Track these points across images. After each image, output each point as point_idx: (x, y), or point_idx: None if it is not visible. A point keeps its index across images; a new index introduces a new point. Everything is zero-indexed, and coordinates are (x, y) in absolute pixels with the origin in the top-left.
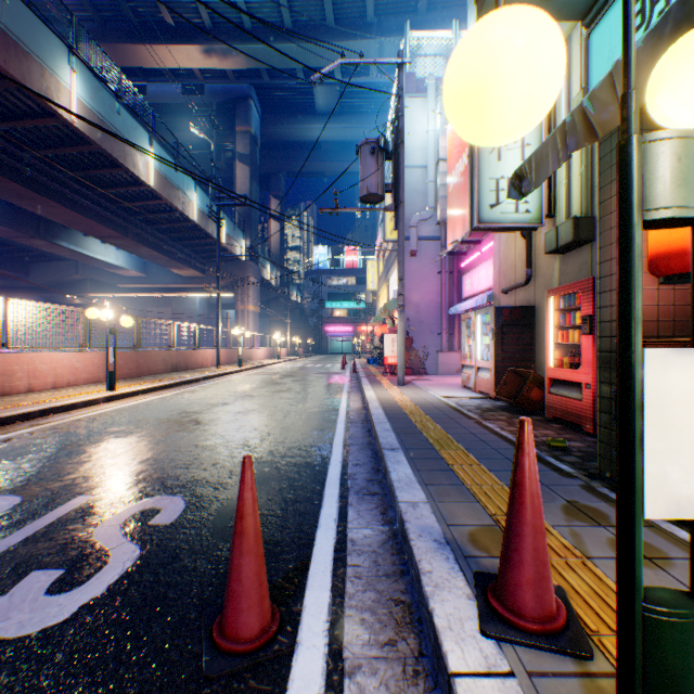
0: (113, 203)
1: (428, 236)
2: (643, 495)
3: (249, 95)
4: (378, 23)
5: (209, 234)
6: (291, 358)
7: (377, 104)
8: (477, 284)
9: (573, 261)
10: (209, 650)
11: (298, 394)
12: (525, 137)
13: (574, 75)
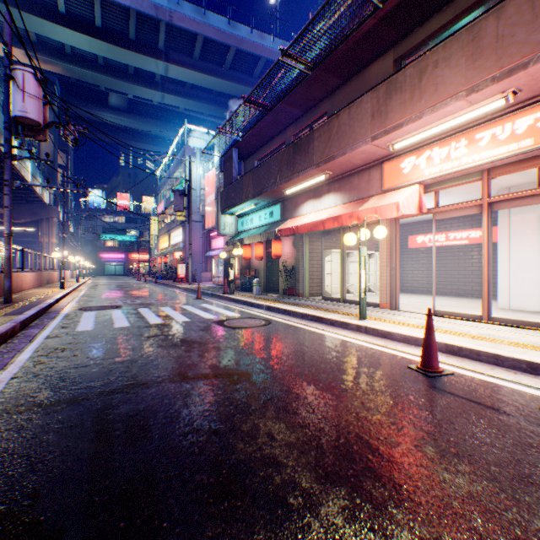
0: None
1: (197, 221)
2: (231, 278)
3: (55, 83)
4: (163, 84)
5: (34, 189)
6: (88, 278)
7: (155, 114)
8: (218, 245)
9: None
10: (197, 299)
11: (149, 289)
12: None
13: None
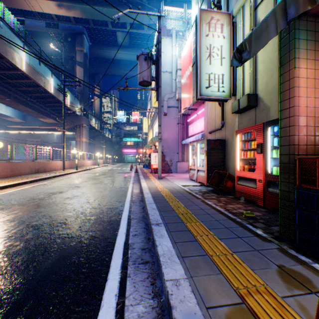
0: (1, 79)
1: (172, 106)
2: None
3: (83, 32)
4: (148, 4)
5: (60, 101)
6: (105, 165)
7: (148, 44)
8: (196, 129)
9: (245, 117)
10: None
11: (106, 185)
12: (222, 54)
13: (246, 24)
